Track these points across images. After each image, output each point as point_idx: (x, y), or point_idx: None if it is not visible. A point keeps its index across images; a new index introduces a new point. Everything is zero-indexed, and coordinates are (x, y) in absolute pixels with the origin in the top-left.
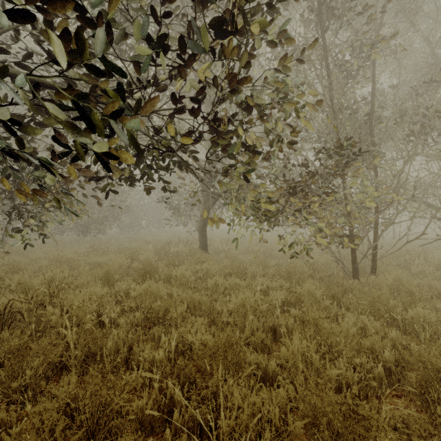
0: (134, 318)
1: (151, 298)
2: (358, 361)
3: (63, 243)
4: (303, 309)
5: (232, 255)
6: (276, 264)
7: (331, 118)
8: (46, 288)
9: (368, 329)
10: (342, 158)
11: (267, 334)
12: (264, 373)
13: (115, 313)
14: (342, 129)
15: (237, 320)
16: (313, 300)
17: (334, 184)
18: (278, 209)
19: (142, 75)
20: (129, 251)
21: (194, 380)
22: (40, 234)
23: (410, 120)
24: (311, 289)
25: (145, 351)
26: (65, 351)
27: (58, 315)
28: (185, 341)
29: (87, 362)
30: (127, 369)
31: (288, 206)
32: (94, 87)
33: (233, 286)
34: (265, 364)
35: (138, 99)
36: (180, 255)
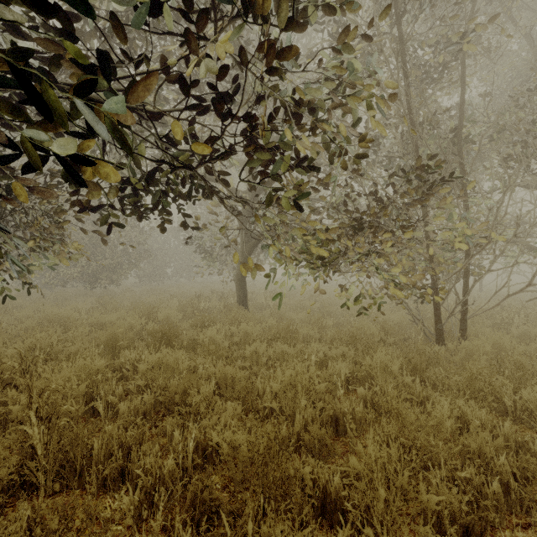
0: (140, 402)
1: (167, 372)
2: (464, 476)
3: (63, 297)
4: (375, 388)
5: (279, 313)
6: (335, 324)
7: (409, 132)
8: (16, 361)
9: (467, 418)
10: (424, 185)
11: (325, 426)
12: (324, 493)
13: (115, 394)
14: (422, 149)
15: (284, 405)
16: (387, 376)
17: (413, 219)
18: (339, 252)
19: (159, 76)
20: (146, 307)
21: (219, 504)
22: (23, 286)
23: (510, 136)
24: (384, 360)
25: (148, 458)
26: (31, 459)
27: (25, 403)
28: (208, 440)
29: (62, 475)
30: (124, 483)
31: (352, 248)
32: (59, 56)
33: (279, 355)
34: (325, 480)
35: (133, 82)
36: (212, 312)
